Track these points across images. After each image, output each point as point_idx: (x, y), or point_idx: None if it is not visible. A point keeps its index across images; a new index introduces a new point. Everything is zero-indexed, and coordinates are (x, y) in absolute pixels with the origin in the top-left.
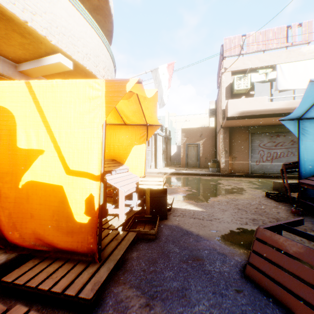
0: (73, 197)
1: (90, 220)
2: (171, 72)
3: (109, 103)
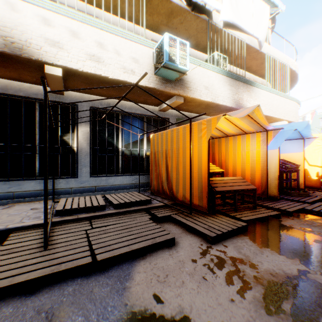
0: (310, 172)
1: (316, 178)
2: None
3: None
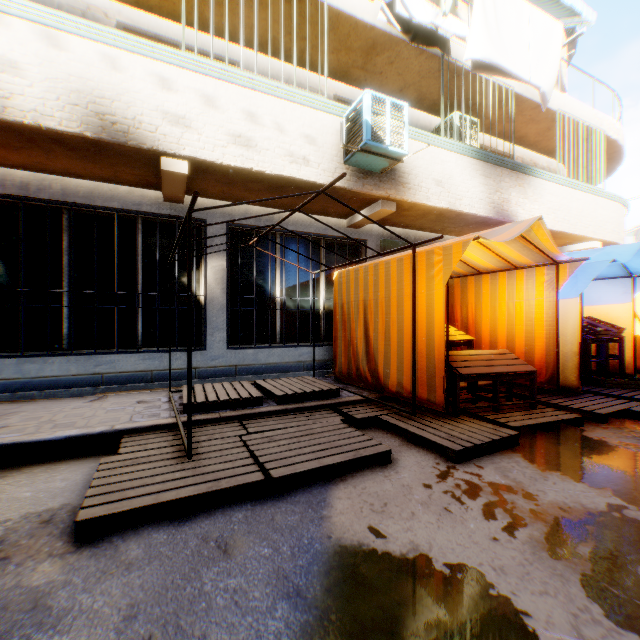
0: None
1: None
2: None
3: None
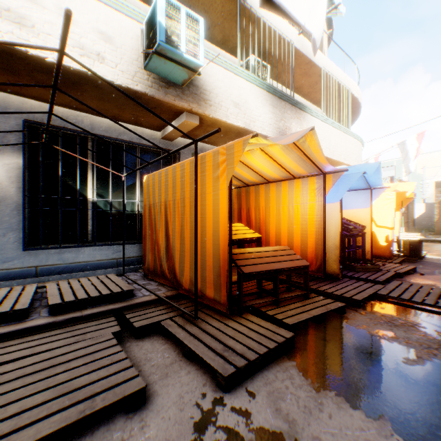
0: (378, 235)
1: (386, 244)
2: (420, 141)
3: (396, 200)
